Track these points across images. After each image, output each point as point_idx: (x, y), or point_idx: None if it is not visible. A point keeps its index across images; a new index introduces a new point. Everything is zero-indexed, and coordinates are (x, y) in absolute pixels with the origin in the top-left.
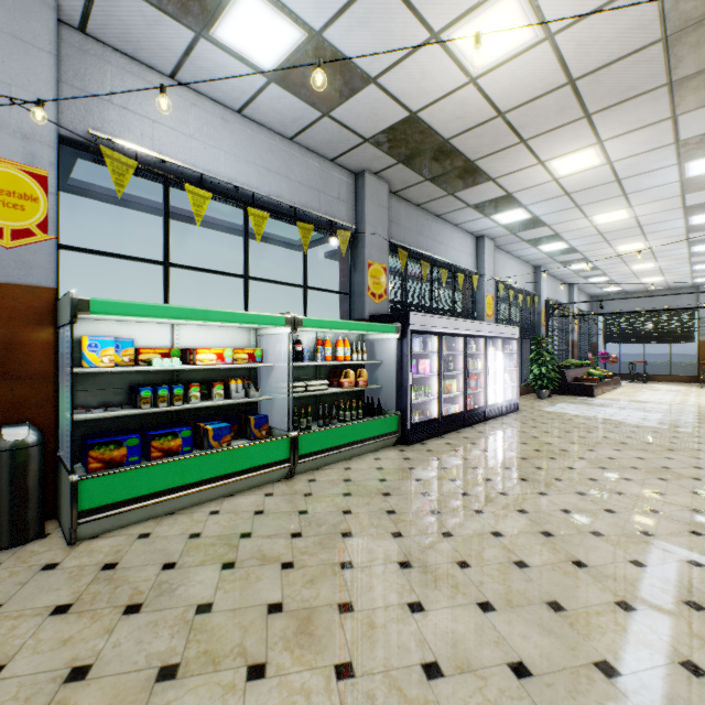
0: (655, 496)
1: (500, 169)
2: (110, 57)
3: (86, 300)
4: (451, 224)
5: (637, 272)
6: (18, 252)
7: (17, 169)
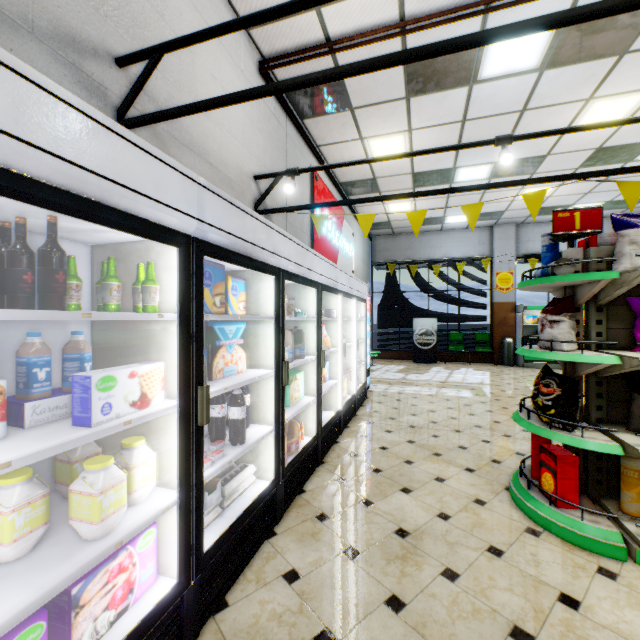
0: None
1: None
2: (529, 227)
3: (526, 306)
4: None
5: None
6: (506, 294)
7: (506, 272)
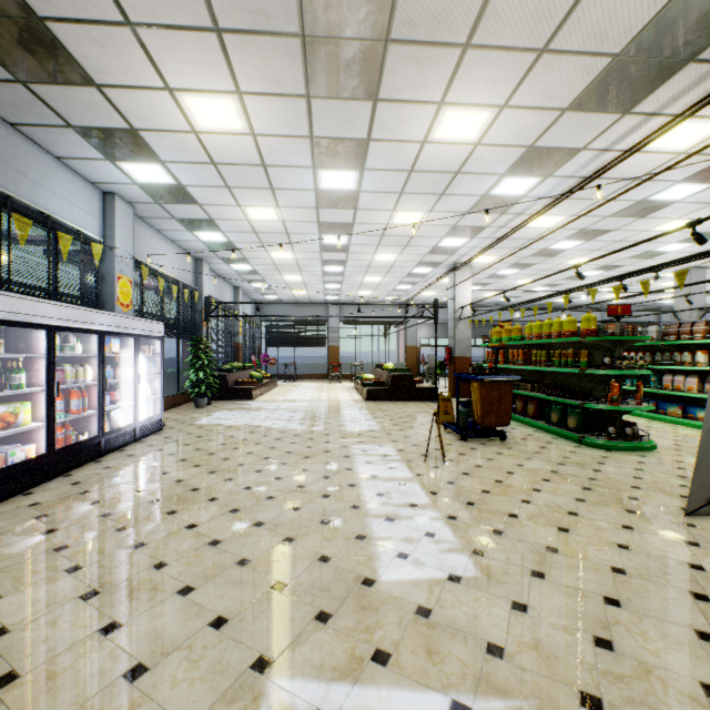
0: (286, 547)
1: (106, 68)
2: None
3: None
4: (48, 152)
5: (289, 283)
6: None
7: None
